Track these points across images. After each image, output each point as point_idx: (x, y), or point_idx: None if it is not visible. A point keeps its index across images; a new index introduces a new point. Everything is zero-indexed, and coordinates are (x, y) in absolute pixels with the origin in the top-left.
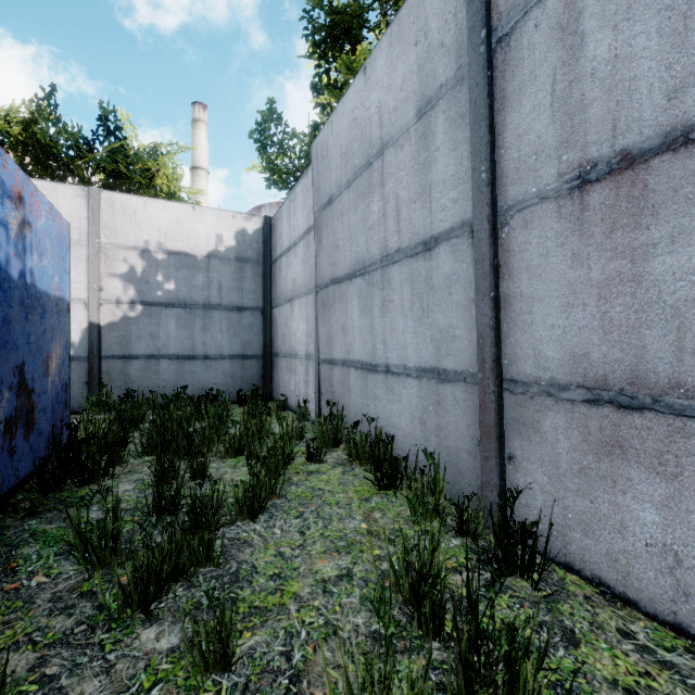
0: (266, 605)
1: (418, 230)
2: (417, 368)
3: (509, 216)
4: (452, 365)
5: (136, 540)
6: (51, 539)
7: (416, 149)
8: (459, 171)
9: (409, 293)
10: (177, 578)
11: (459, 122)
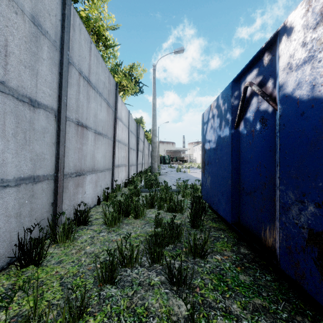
0: (144, 233)
1: (27, 88)
2: (17, 179)
3: (67, 120)
4: (43, 172)
5: (189, 268)
6: (241, 284)
7: (30, 36)
8: (53, 84)
9: (15, 124)
10: (167, 241)
11: (54, 64)
